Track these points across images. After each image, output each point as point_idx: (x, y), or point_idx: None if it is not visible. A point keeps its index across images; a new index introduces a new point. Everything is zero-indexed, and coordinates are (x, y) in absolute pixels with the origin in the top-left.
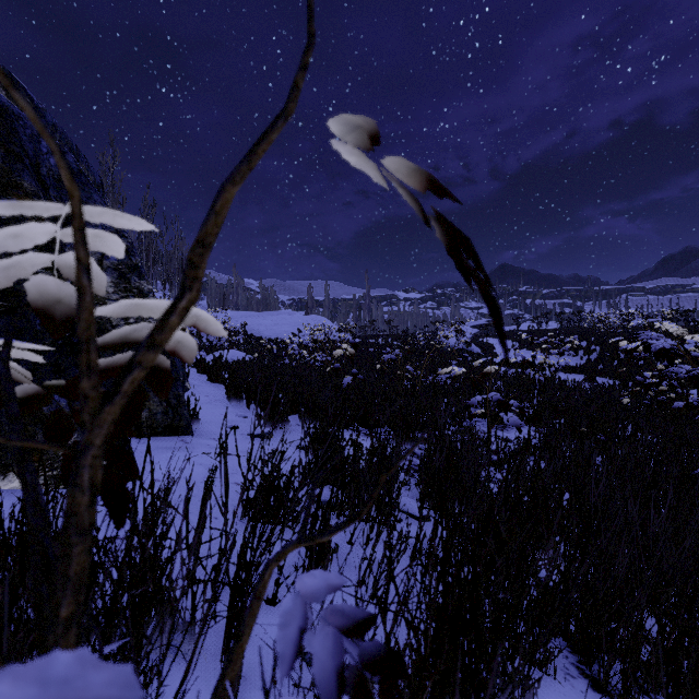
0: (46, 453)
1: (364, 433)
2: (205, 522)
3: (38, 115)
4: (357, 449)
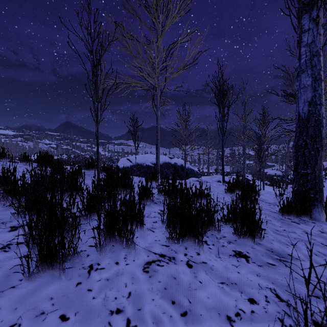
0: None
1: None
2: None
3: None
4: None
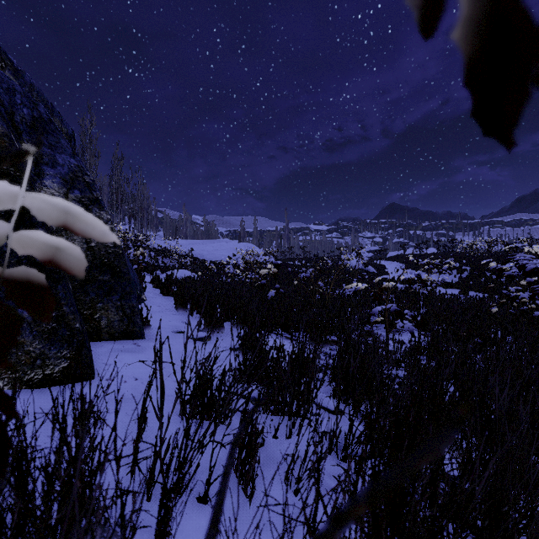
0: (9, 358)
1: (285, 336)
2: (146, 421)
3: (18, 75)
4: (280, 352)
